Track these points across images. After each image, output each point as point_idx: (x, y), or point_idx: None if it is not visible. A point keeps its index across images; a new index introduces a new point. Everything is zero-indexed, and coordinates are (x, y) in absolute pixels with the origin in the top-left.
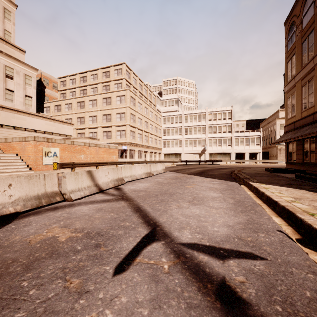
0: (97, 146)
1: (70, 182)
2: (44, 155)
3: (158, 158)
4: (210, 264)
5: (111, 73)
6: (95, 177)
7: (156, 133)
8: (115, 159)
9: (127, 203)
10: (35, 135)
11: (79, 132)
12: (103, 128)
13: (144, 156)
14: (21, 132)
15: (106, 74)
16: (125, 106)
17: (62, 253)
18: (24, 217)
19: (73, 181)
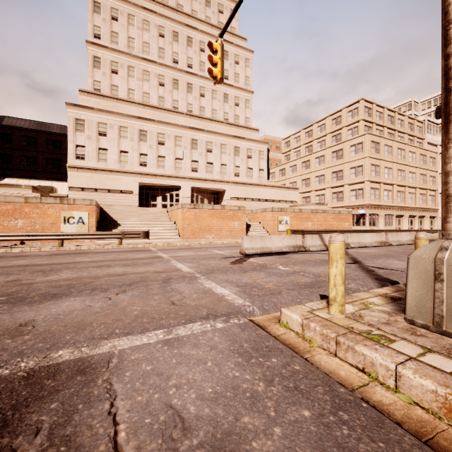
0: (325, 213)
1: (308, 240)
2: (279, 223)
3: (427, 225)
4: (373, 269)
5: (342, 118)
6: (324, 239)
7: (423, 185)
8: (347, 226)
9: (346, 256)
10: (266, 204)
11: (303, 196)
12: (332, 188)
13: (396, 222)
14: (257, 203)
15: (336, 121)
16: (362, 156)
17: (313, 261)
18: (290, 254)
19: (310, 240)
